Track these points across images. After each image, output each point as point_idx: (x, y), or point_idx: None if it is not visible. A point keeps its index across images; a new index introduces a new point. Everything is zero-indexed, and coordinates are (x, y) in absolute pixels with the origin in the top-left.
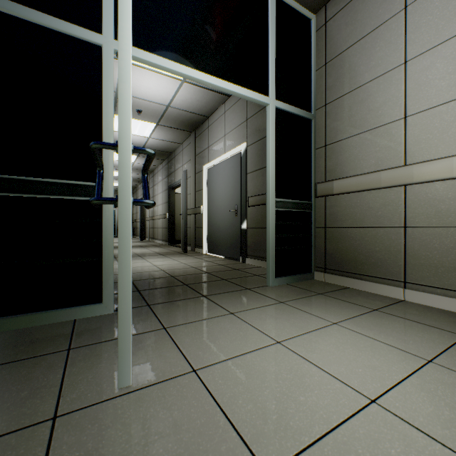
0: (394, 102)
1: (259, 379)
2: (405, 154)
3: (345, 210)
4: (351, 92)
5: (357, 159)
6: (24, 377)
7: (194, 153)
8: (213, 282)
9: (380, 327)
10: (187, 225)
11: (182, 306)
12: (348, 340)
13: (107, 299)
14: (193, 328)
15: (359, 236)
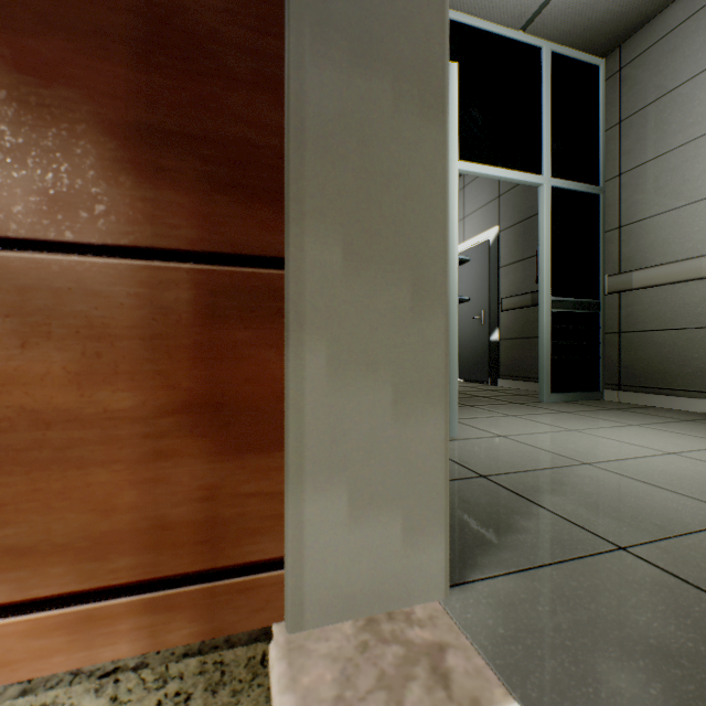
0: None
1: (562, 442)
2: None
3: (648, 309)
4: (658, 158)
5: (666, 244)
6: None
7: None
8: (469, 398)
9: (691, 429)
10: None
11: None
12: (650, 433)
13: None
14: (478, 421)
15: (669, 340)
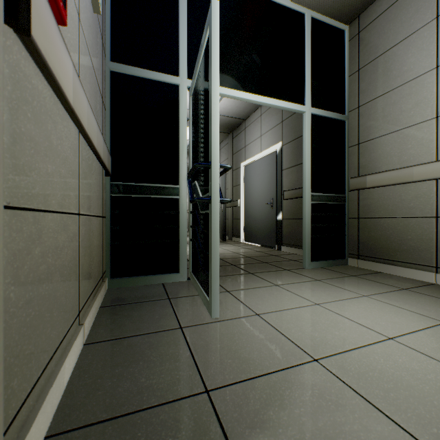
0: (426, 104)
1: (304, 322)
2: (436, 150)
3: (377, 202)
4: (384, 95)
5: (389, 156)
6: (151, 310)
7: (232, 152)
8: (255, 264)
9: (406, 300)
10: (226, 217)
11: (236, 279)
12: (376, 306)
13: (183, 270)
14: (249, 292)
15: (391, 225)
